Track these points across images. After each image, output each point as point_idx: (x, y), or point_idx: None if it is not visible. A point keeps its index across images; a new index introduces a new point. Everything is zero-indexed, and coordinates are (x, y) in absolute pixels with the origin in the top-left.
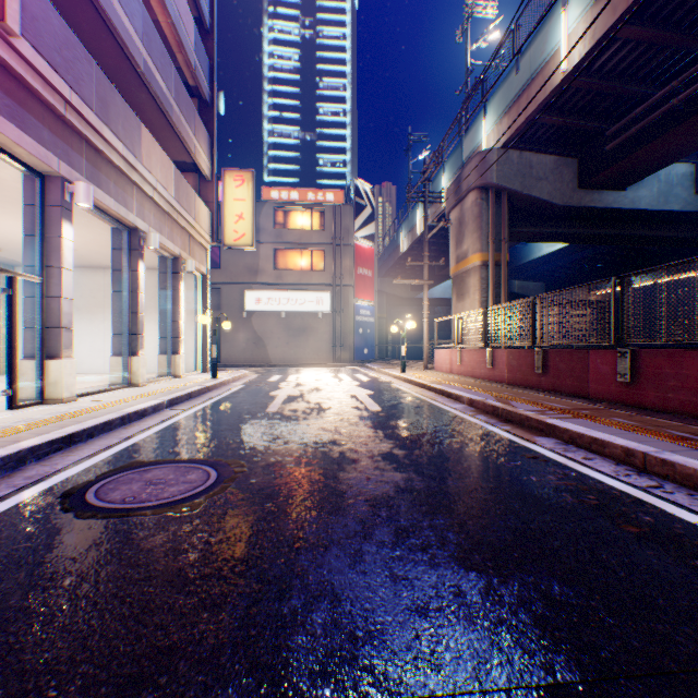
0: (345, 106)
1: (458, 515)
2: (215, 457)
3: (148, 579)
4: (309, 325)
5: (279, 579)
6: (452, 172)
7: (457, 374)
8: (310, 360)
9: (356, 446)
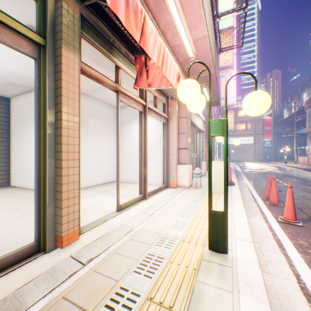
0: (253, 53)
1: (290, 173)
2: (255, 170)
3: (262, 173)
4: (244, 148)
5: (273, 173)
6: (307, 93)
7: (305, 164)
8: (244, 160)
9: (275, 171)
